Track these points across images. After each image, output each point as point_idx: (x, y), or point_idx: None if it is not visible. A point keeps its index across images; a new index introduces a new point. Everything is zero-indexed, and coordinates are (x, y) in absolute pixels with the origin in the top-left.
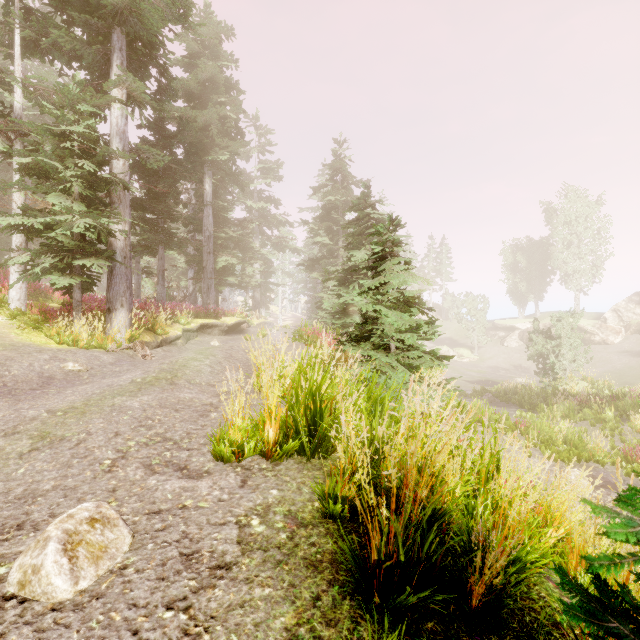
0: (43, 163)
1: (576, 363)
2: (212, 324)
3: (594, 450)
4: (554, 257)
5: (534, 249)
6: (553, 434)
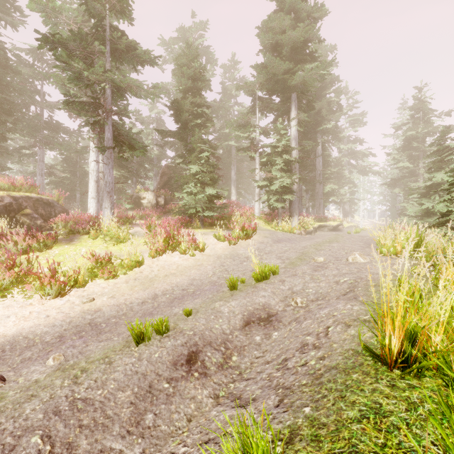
0: (272, 160)
1: None
2: (324, 225)
3: None
4: None
5: None
6: None
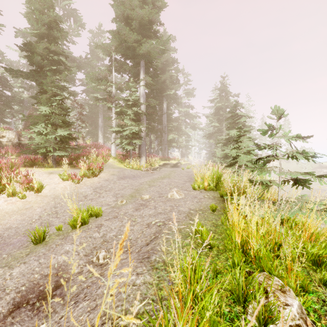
0: (124, 110)
1: None
2: (167, 163)
3: None
4: None
5: None
6: None
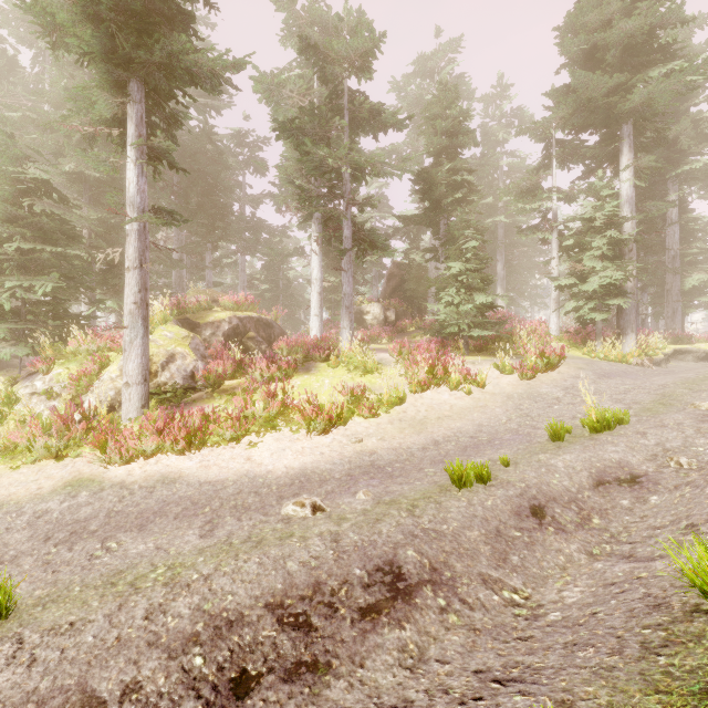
0: (584, 242)
1: None
2: (685, 350)
3: None
4: None
5: None
6: None
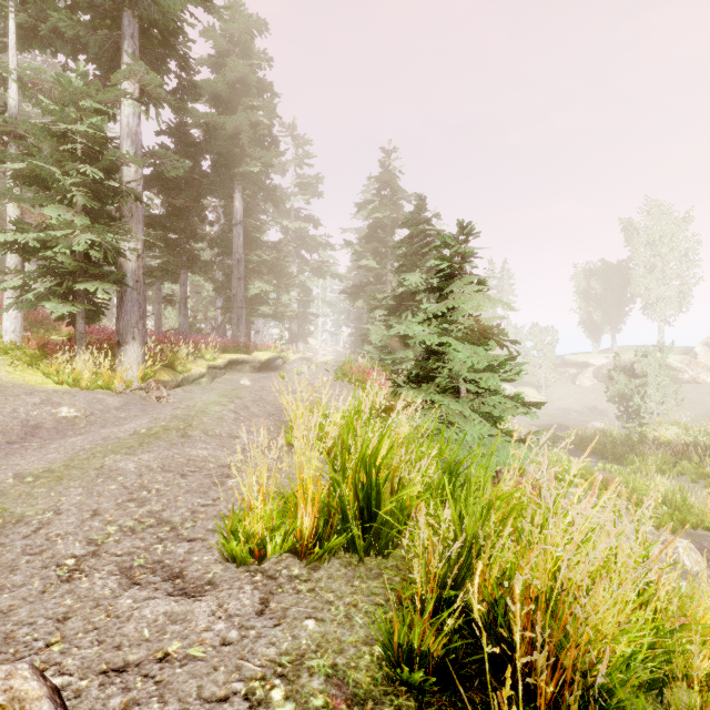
0: (38, 168)
1: (665, 405)
2: (242, 360)
3: (702, 514)
4: (634, 283)
5: (610, 274)
6: (648, 493)
